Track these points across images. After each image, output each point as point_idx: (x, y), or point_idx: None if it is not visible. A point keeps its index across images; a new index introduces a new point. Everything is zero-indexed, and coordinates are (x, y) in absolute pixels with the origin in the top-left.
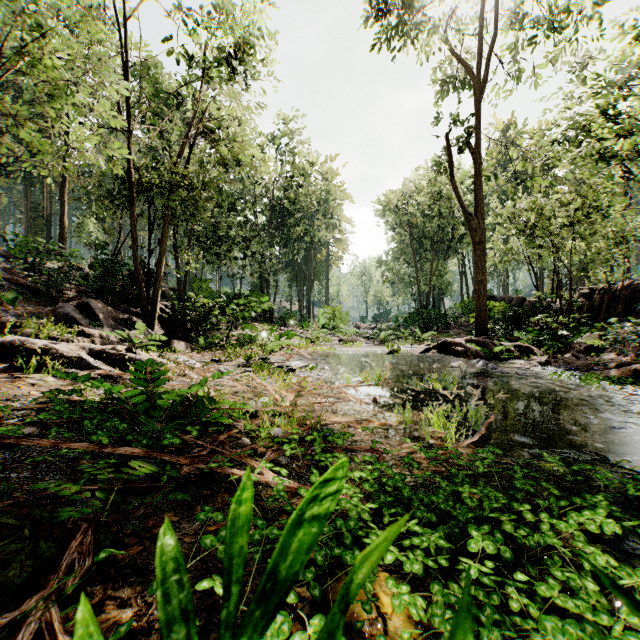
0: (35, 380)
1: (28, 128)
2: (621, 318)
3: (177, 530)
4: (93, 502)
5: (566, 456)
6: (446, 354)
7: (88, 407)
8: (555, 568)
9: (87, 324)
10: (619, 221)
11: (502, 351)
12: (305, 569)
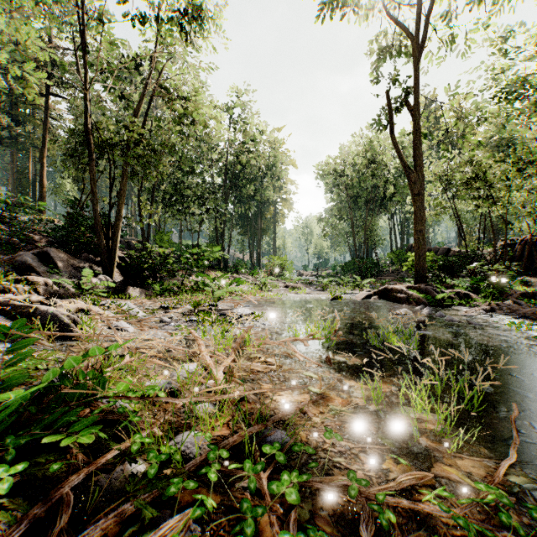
0: None
1: None
2: None
3: None
4: None
5: None
6: (387, 300)
7: None
8: None
9: (45, 272)
10: None
11: (444, 298)
12: None
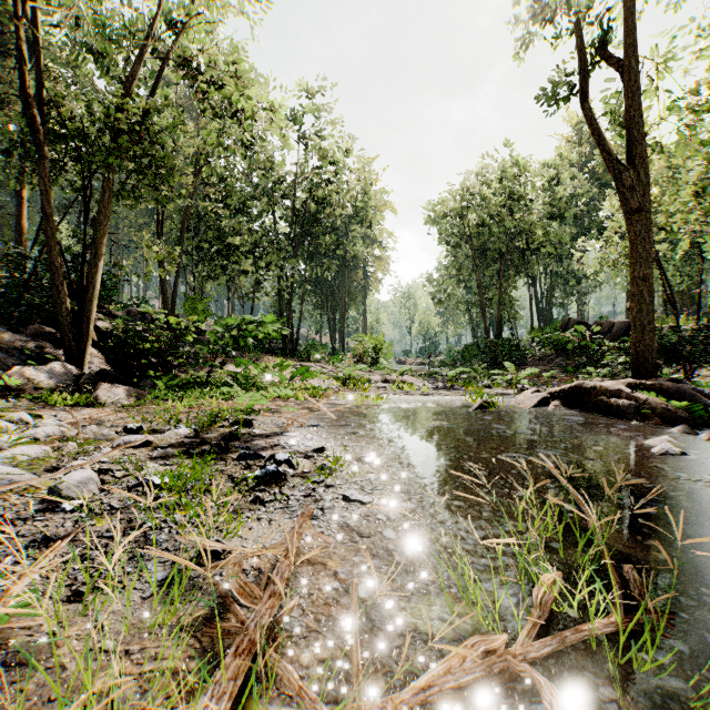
0: None
1: None
2: None
3: None
4: None
5: None
6: (583, 410)
7: None
8: None
9: None
10: None
11: None
12: None
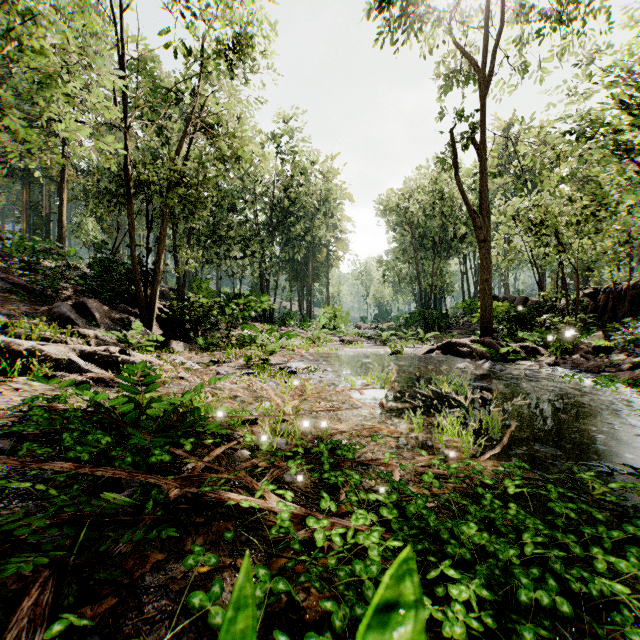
0: (20, 384)
1: (12, 114)
2: (634, 318)
3: (162, 572)
4: (59, 541)
5: (598, 470)
6: (450, 355)
7: (70, 416)
8: (628, 628)
9: (83, 324)
10: (628, 219)
11: (509, 352)
12: (319, 635)
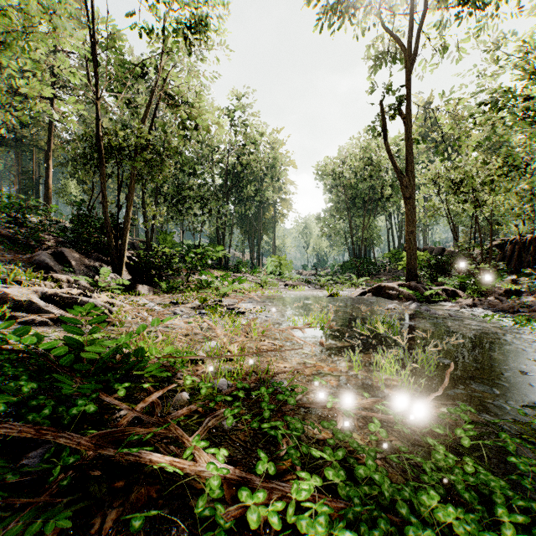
0: None
1: None
2: None
3: None
4: None
5: None
6: (380, 297)
7: (6, 359)
8: None
9: (60, 270)
10: (535, 178)
11: (432, 294)
12: None
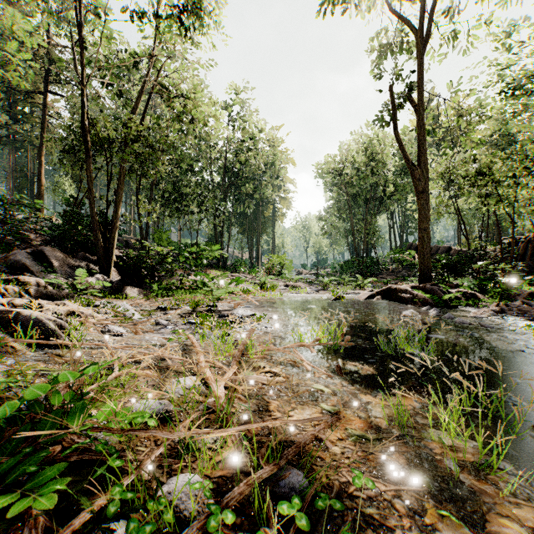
0: None
1: None
2: None
3: None
4: None
5: None
6: (391, 300)
7: None
8: None
9: (39, 271)
10: None
11: (451, 298)
12: None
